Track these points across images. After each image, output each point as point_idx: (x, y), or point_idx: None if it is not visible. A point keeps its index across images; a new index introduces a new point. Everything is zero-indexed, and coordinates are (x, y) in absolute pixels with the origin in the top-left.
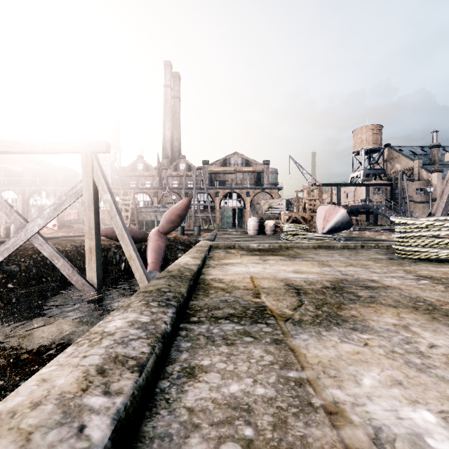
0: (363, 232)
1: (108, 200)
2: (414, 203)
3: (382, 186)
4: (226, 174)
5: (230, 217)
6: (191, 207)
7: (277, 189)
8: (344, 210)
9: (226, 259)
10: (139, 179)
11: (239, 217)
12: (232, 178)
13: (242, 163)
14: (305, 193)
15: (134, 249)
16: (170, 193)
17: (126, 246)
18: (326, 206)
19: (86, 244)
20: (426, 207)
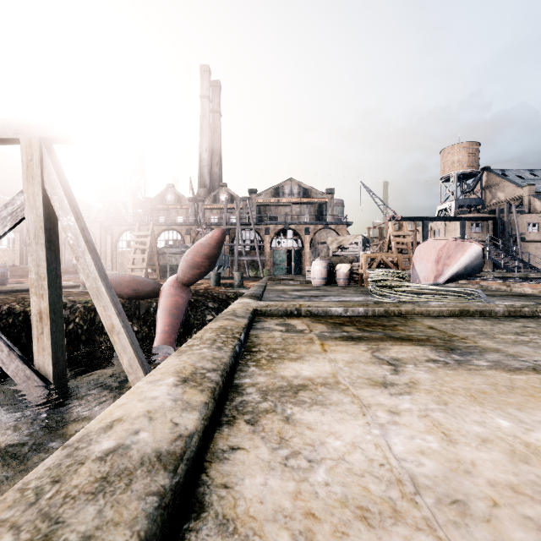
0: (474, 281)
1: (71, 227)
2: (525, 242)
3: (482, 221)
4: (279, 206)
5: (284, 260)
6: (233, 248)
7: (345, 225)
8: (479, 247)
9: (291, 361)
10: (170, 213)
11: (296, 261)
12: (286, 212)
13: (299, 193)
14: (390, 227)
15: (118, 314)
16: (207, 230)
17: (104, 309)
18: (440, 241)
19: (33, 305)
20: (540, 247)
